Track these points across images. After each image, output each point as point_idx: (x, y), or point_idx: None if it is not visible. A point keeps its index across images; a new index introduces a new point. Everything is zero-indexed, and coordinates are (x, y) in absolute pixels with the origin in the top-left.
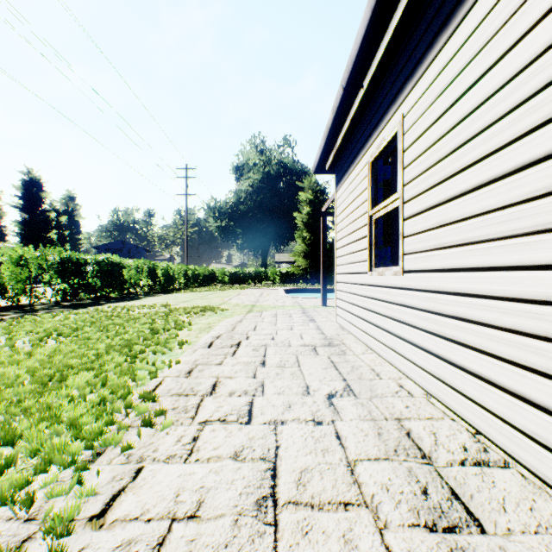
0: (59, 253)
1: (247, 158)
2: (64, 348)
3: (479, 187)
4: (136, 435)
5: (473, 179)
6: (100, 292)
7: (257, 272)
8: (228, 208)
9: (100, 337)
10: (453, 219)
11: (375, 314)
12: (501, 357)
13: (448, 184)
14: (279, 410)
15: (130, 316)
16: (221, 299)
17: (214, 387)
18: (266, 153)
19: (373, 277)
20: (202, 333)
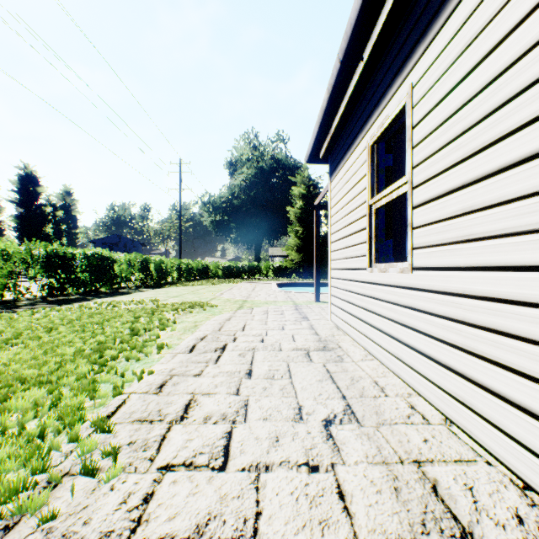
0: (44, 247)
1: (240, 153)
2: (25, 355)
3: (530, 158)
4: (70, 490)
5: (520, 149)
6: (89, 287)
7: (250, 266)
8: (221, 202)
9: (72, 339)
10: (485, 203)
11: (376, 315)
12: None
13: (477, 159)
14: (263, 445)
15: (113, 314)
16: (212, 294)
17: (187, 409)
18: (260, 149)
19: (373, 274)
20: (186, 333)
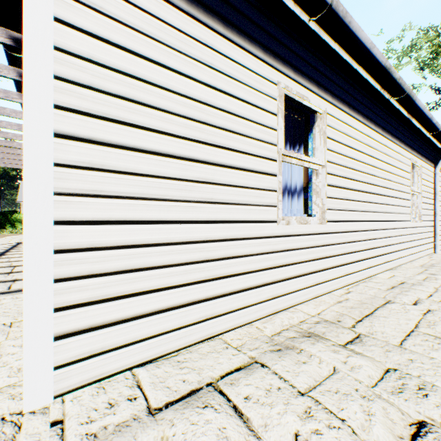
0: None
1: None
2: None
3: (357, 191)
4: None
5: (356, 187)
6: None
7: None
8: None
9: None
10: (351, 198)
11: (293, 265)
12: (362, 250)
13: (349, 181)
14: None
15: None
16: None
17: None
18: None
19: (288, 226)
20: None
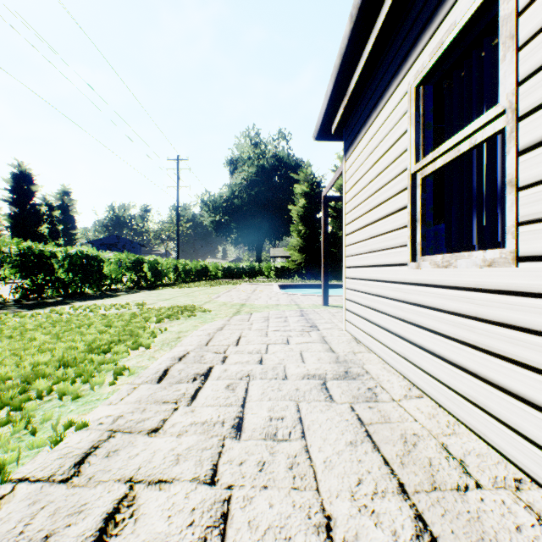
0: (16, 243)
1: (241, 151)
2: None
3: None
4: None
5: None
6: (72, 289)
7: (251, 267)
8: (222, 202)
9: (2, 361)
10: None
11: (427, 332)
12: None
13: None
14: None
15: (81, 322)
16: (208, 297)
17: (107, 530)
18: (261, 146)
19: (420, 270)
20: (162, 349)
